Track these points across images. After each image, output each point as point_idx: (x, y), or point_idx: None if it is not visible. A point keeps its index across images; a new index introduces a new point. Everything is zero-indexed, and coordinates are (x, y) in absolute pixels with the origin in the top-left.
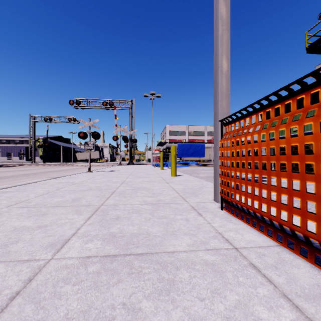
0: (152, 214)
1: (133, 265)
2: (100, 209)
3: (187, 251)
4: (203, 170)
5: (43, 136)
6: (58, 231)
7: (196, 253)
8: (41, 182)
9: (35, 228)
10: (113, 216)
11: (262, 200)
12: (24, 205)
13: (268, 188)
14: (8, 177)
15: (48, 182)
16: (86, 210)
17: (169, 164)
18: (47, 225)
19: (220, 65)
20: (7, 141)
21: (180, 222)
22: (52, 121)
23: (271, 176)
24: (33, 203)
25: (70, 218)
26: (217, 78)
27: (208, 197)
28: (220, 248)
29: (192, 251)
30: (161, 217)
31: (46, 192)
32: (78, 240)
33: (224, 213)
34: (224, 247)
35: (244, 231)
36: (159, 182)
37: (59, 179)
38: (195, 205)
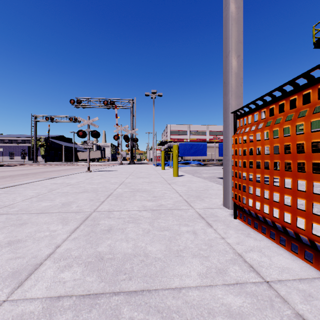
0: (151, 225)
1: (121, 316)
2: (90, 217)
3: (199, 286)
4: (205, 170)
5: (45, 136)
6: (31, 250)
7: (213, 290)
8: (35, 183)
9: (4, 245)
10: (105, 227)
11: (297, 213)
12: (5, 212)
13: (308, 197)
14: (6, 177)
15: (42, 183)
16: (74, 218)
17: (170, 164)
18: (20, 241)
19: (232, 49)
20: (10, 141)
21: (186, 237)
22: (54, 121)
23: (313, 181)
24: (17, 208)
25: (52, 230)
26: (227, 64)
27: (216, 202)
28: (245, 281)
29: (206, 286)
30: (163, 229)
31: (36, 194)
32: (53, 265)
33: (239, 224)
34: (251, 280)
35: (271, 252)
36: (160, 183)
37: (55, 180)
38: (202, 212)
